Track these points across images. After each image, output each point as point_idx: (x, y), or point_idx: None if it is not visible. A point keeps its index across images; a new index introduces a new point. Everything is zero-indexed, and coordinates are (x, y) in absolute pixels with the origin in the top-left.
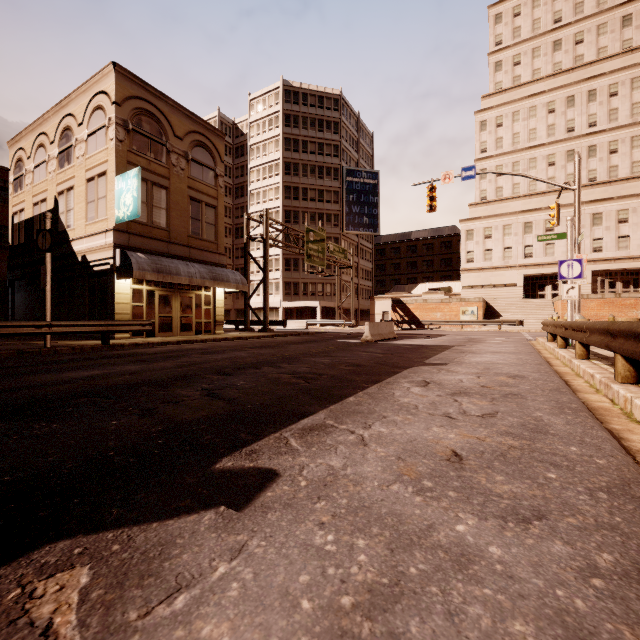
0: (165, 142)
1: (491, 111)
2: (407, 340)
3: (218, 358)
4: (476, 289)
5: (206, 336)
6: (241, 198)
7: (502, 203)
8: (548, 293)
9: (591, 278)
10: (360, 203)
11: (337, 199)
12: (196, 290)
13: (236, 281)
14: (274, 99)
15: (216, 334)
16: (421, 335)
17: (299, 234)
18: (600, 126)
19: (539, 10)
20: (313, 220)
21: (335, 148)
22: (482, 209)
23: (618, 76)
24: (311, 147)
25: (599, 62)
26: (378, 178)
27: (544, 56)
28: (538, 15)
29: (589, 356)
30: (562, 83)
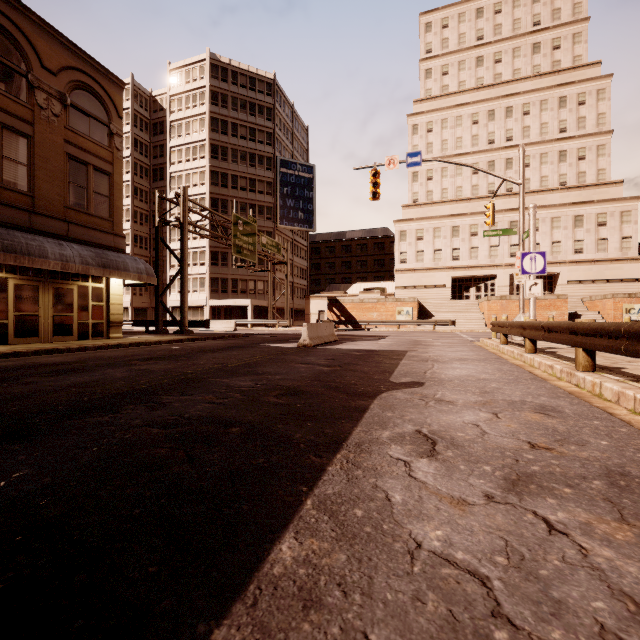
0: (25, 72)
1: (422, 116)
2: (350, 343)
3: (62, 384)
4: (409, 289)
5: (92, 342)
6: (160, 181)
7: (432, 206)
8: (472, 294)
9: (509, 281)
10: (295, 197)
11: (270, 190)
12: (79, 280)
13: (138, 270)
14: (199, 72)
15: (111, 338)
16: (362, 337)
17: (226, 222)
18: (516, 141)
19: (464, 25)
20: (244, 211)
21: (268, 136)
22: (414, 211)
23: (530, 97)
24: (242, 131)
25: (515, 82)
26: (313, 172)
27: (469, 70)
28: (463, 30)
29: (595, 367)
30: (484, 97)
